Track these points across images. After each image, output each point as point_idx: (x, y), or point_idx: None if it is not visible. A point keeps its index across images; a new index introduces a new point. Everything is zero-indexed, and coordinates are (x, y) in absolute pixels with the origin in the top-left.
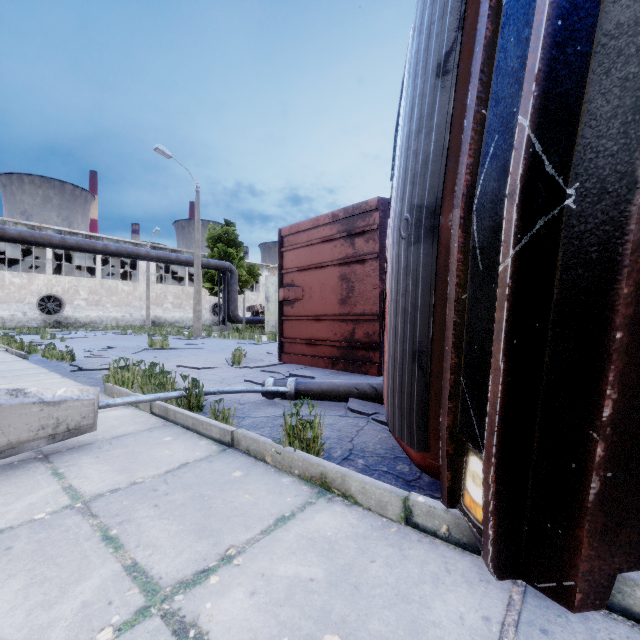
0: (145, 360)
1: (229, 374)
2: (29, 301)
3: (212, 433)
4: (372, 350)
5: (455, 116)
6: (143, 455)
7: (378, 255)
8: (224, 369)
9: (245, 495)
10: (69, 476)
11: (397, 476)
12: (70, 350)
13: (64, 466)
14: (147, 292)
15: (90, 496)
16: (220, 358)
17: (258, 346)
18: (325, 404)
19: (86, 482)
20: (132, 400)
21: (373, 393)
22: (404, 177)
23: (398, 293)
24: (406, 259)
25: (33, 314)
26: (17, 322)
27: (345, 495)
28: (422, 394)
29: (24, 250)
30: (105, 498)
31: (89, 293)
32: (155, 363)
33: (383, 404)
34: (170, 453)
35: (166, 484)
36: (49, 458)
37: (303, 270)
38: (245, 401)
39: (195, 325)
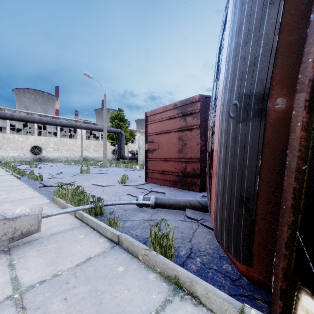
0: (77, 180)
1: (119, 189)
2: (26, 148)
3: (107, 234)
4: (196, 178)
5: (283, 24)
6: (65, 250)
7: (199, 126)
8: (117, 186)
9: (125, 290)
10: (17, 267)
11: (225, 275)
12: (40, 175)
13: (17, 258)
14: (81, 144)
15: (25, 287)
16: (115, 179)
17: (134, 172)
18: (172, 211)
19: (26, 273)
20: (62, 211)
21: (200, 206)
22: (232, 76)
23: (227, 154)
24: (234, 132)
25: (28, 155)
26: (21, 158)
27: (192, 295)
28: (248, 227)
29: (24, 124)
30: (34, 289)
31: (54, 144)
32: (79, 186)
33: (205, 212)
34: (81, 249)
35: (75, 277)
36: (10, 251)
37: (158, 134)
38: (127, 208)
39: (104, 160)
